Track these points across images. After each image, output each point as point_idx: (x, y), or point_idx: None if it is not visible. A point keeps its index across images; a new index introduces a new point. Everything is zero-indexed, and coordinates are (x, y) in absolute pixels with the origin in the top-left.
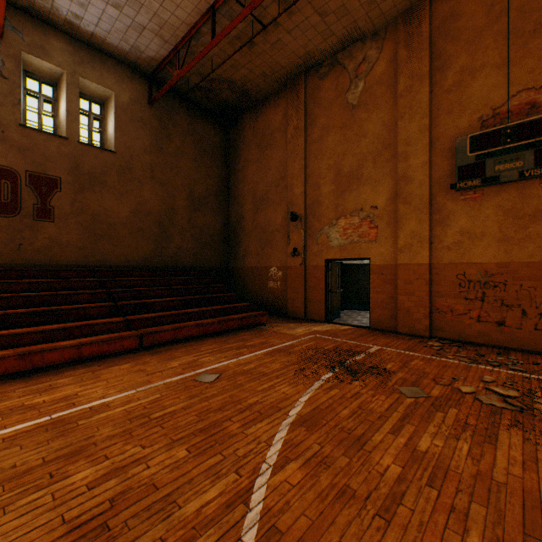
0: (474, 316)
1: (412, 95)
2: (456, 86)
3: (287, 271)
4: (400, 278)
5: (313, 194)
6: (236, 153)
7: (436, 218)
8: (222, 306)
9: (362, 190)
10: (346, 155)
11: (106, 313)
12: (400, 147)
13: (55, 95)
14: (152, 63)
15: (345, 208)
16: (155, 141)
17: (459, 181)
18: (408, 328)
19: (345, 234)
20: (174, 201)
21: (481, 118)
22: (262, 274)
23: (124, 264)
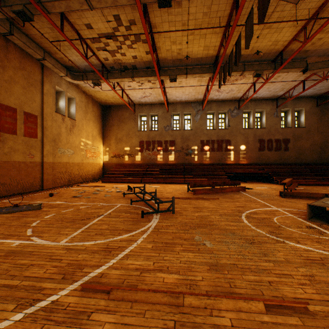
0: None
1: None
2: None
3: None
4: None
5: None
6: None
7: None
8: None
9: None
10: None
11: (312, 176)
12: None
13: (285, 115)
14: (319, 94)
15: None
16: (318, 118)
17: None
18: None
19: None
20: (326, 138)
21: None
22: None
23: (307, 162)
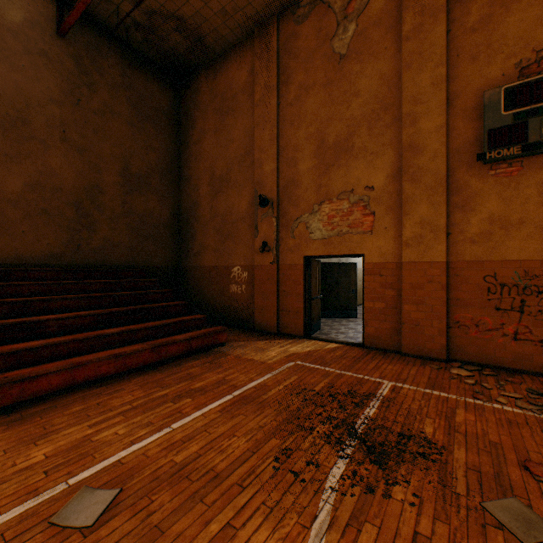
0: (509, 332)
1: (422, 36)
2: (483, 23)
3: (254, 271)
4: (407, 280)
5: (288, 172)
6: (189, 122)
7: (455, 200)
8: (162, 321)
9: (353, 166)
10: (332, 120)
11: None
12: (407, 107)
13: None
14: None
15: (330, 190)
16: (69, 89)
17: (489, 150)
18: (417, 347)
19: (330, 223)
20: (100, 177)
21: (519, 64)
22: (223, 276)
23: (13, 261)
